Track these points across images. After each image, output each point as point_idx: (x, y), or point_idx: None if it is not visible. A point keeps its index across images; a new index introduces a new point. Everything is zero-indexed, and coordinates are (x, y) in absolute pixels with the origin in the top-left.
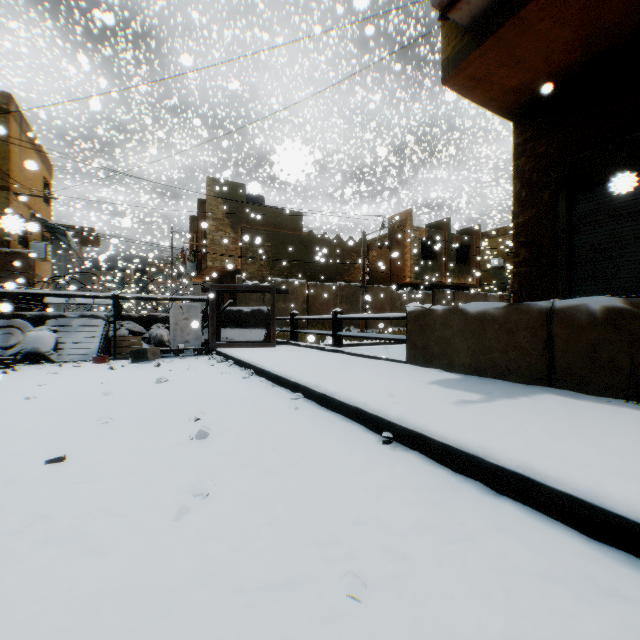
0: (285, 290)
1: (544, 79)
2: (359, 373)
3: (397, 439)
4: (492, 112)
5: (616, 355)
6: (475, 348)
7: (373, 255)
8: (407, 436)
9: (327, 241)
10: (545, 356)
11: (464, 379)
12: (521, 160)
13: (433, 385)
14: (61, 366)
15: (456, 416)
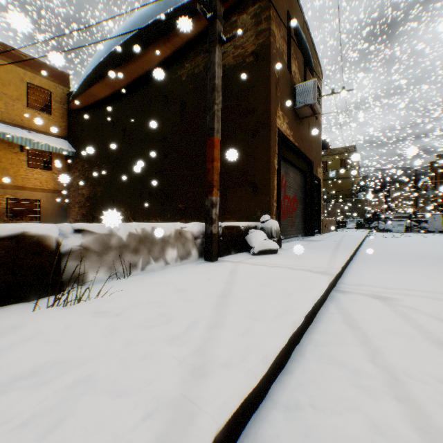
0: None
1: None
2: None
3: None
4: None
5: None
6: None
7: None
8: None
9: None
10: None
11: None
12: None
13: None
14: (396, 232)
15: None
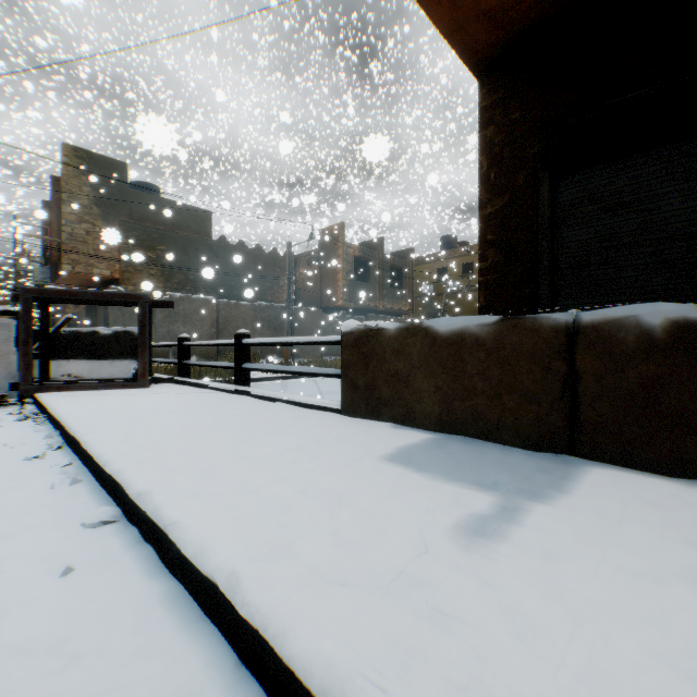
0: (168, 303)
1: (529, 4)
2: (258, 442)
3: None
4: (457, 54)
5: (691, 403)
6: (448, 389)
7: (301, 272)
8: None
9: (244, 251)
10: (565, 403)
11: (435, 443)
12: (490, 130)
13: (393, 468)
14: None
15: (497, 629)
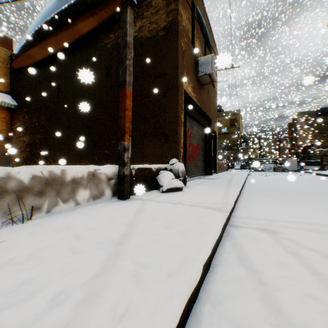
0: (325, 155)
1: None
2: None
3: (326, 176)
4: None
5: None
6: None
7: None
8: (327, 175)
9: None
10: None
11: None
12: None
13: None
14: (267, 172)
15: None
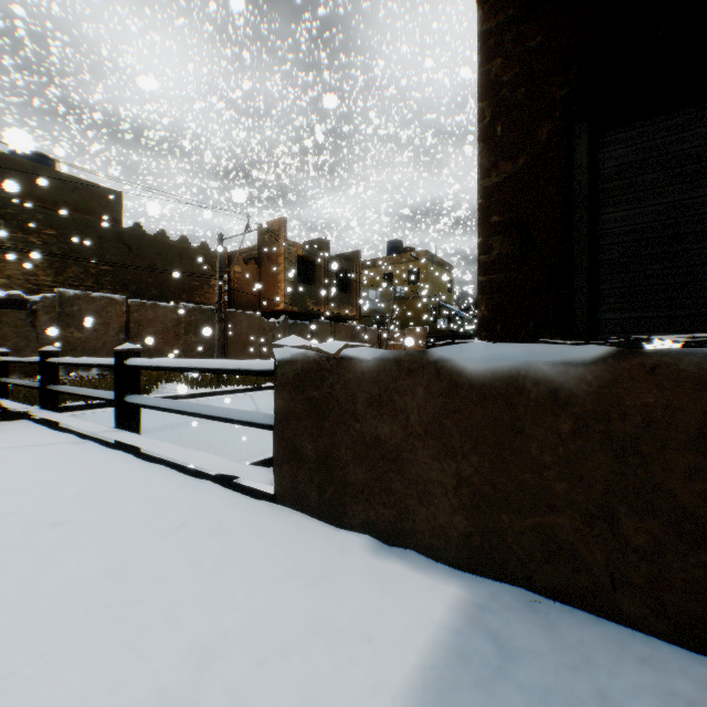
0: (18, 302)
1: None
2: (18, 705)
3: None
4: None
5: None
6: (485, 486)
7: (236, 271)
8: None
9: (166, 242)
10: None
11: (479, 626)
12: (496, 64)
13: None
14: None
15: None
